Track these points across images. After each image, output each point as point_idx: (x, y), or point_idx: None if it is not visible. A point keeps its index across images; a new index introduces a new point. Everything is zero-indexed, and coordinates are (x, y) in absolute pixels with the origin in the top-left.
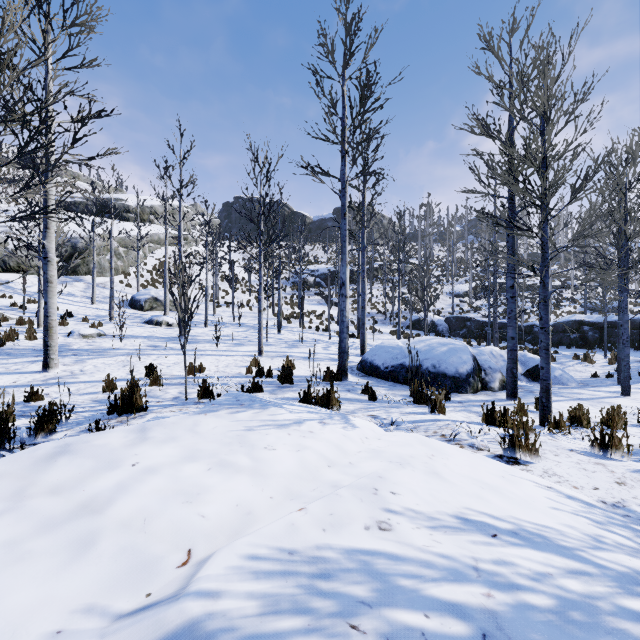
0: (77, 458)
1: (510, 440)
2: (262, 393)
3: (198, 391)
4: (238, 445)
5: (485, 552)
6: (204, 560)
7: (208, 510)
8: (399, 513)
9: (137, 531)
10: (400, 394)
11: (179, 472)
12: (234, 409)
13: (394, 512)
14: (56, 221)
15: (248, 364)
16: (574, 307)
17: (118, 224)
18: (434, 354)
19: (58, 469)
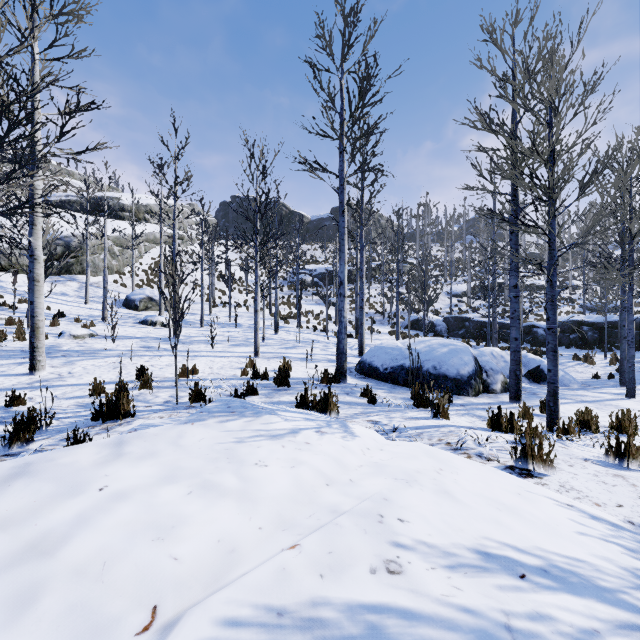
0: (35, 481)
1: (522, 450)
2: (257, 396)
3: (190, 395)
4: (225, 461)
5: (516, 601)
6: (171, 624)
7: (182, 550)
8: (409, 548)
9: (93, 580)
10: (400, 397)
11: (154, 498)
12: (224, 417)
13: (404, 547)
14: (39, 216)
15: (244, 366)
16: (572, 307)
17: (113, 223)
18: (435, 355)
19: (10, 496)
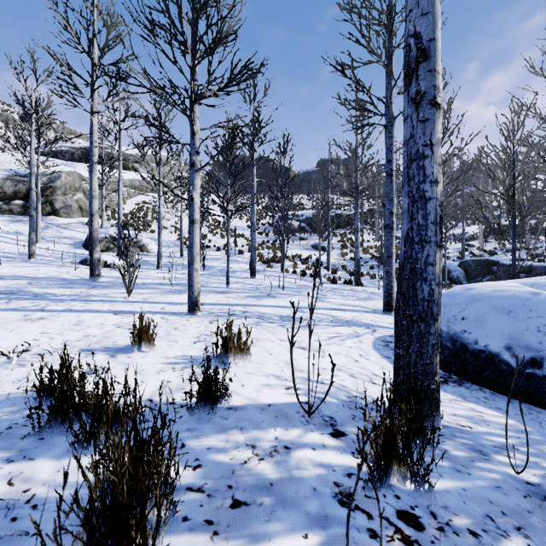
0: None
1: None
2: None
3: None
4: None
5: None
6: None
7: None
8: None
9: None
10: None
11: None
12: None
13: None
14: None
15: (133, 339)
16: None
17: None
18: None
19: None
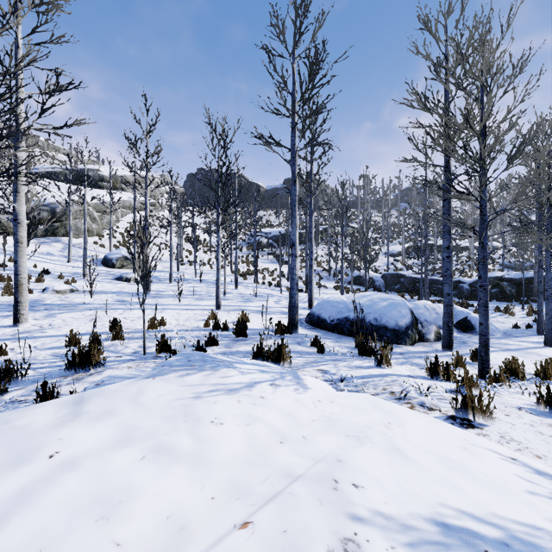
0: None
1: (462, 401)
2: (218, 347)
3: (156, 346)
4: (182, 419)
5: None
6: None
7: (127, 532)
8: (367, 521)
9: None
10: (346, 346)
11: (104, 465)
12: (184, 371)
13: (360, 520)
14: (19, 184)
15: (206, 318)
16: (493, 265)
17: (93, 191)
18: (376, 308)
19: None
